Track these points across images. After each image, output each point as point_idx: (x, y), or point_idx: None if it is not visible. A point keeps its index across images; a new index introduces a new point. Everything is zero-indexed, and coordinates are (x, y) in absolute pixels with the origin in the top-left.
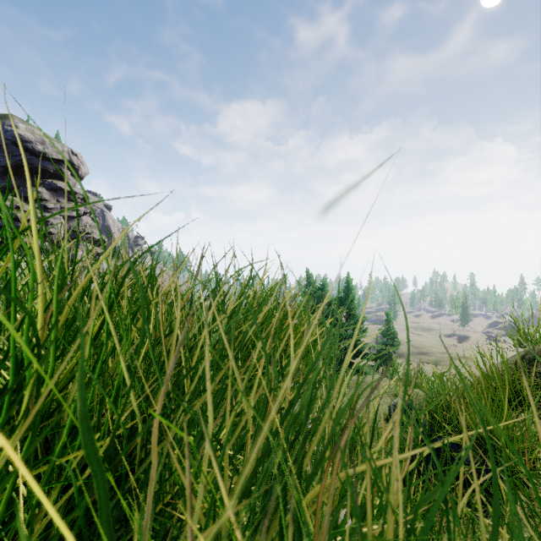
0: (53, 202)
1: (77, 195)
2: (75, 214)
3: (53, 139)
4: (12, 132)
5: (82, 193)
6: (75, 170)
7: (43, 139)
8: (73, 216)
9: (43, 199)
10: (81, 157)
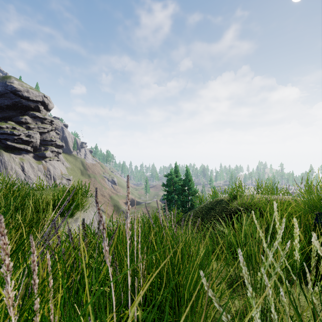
0: (33, 124)
1: (47, 120)
2: (46, 130)
3: (33, 88)
4: (10, 86)
5: (50, 119)
6: (46, 106)
7: (28, 89)
8: (45, 132)
9: (28, 123)
10: (49, 98)
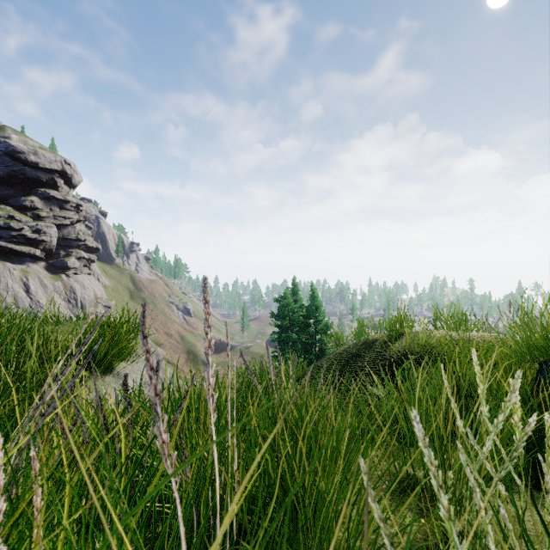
0: (46, 211)
1: (70, 204)
2: (68, 222)
3: (46, 148)
4: (5, 143)
5: (75, 202)
6: (68, 179)
7: (36, 150)
8: (66, 224)
9: (36, 208)
10: (74, 166)
